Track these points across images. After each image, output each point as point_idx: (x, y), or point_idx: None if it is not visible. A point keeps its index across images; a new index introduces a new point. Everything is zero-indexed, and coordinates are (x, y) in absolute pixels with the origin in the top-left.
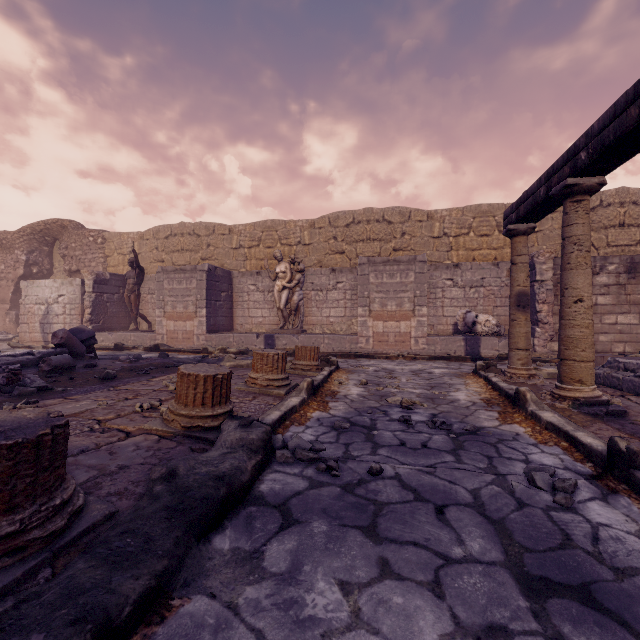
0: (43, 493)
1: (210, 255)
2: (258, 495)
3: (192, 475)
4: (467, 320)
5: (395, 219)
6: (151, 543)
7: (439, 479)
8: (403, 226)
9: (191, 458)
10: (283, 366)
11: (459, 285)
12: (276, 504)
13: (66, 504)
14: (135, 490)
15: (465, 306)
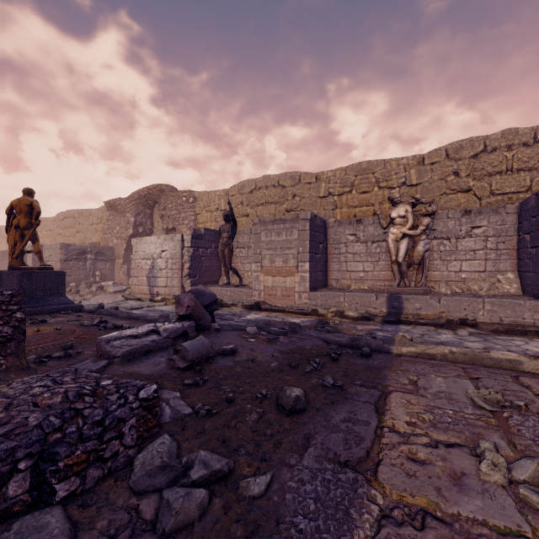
0: None
1: (296, 206)
2: None
3: None
4: None
5: None
6: None
7: None
8: None
9: None
10: None
11: None
12: None
13: None
14: None
15: None
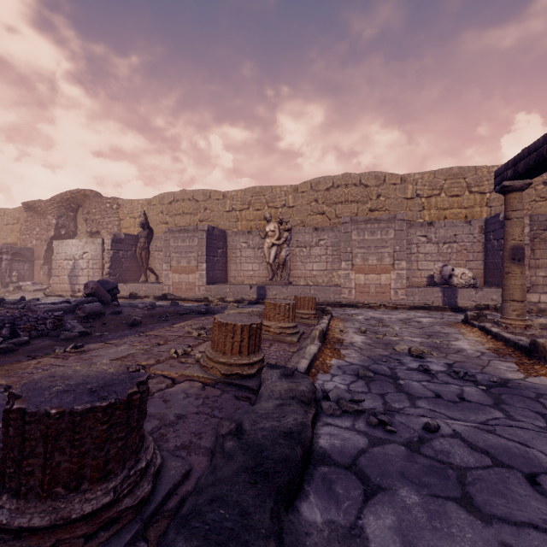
0: (130, 456)
1: (207, 217)
2: (321, 452)
3: (258, 430)
4: (444, 273)
5: (371, 183)
6: (247, 517)
7: (505, 439)
8: (378, 189)
9: (251, 411)
10: (293, 315)
11: (433, 241)
12: (345, 464)
13: (148, 464)
14: (200, 443)
15: (438, 260)
